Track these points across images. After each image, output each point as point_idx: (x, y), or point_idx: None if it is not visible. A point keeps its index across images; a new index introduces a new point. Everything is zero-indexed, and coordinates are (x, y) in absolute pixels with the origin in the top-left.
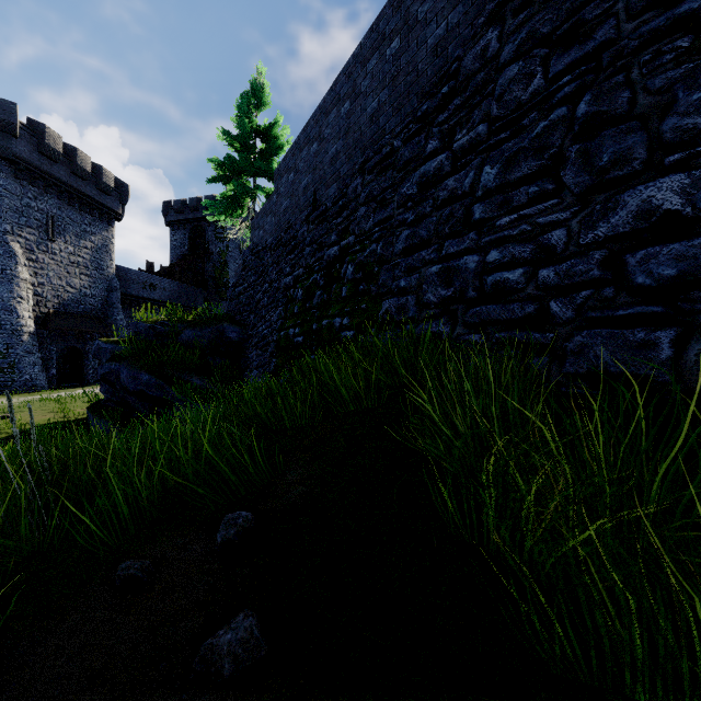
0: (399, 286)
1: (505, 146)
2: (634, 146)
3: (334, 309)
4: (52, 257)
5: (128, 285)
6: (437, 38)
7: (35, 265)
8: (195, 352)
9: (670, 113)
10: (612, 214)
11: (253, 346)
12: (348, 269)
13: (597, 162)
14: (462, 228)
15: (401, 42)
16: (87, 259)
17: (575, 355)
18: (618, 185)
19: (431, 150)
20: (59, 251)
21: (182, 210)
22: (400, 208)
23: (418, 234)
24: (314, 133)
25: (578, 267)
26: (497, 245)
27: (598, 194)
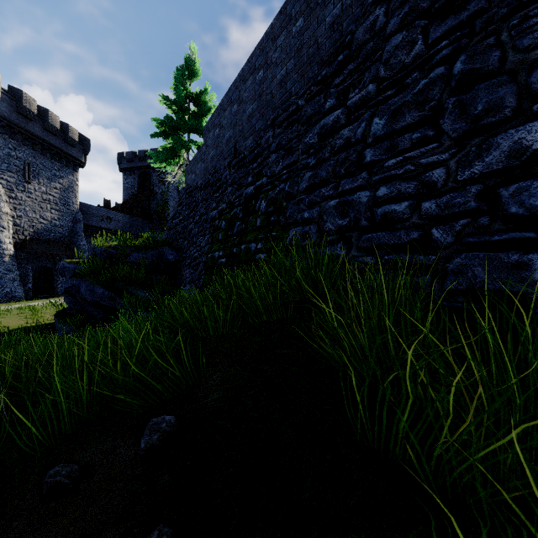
0: (303, 217)
1: (391, 101)
2: (505, 96)
3: (250, 236)
4: (28, 196)
5: (90, 218)
6: (334, 17)
7: (14, 202)
8: (140, 270)
9: (537, 67)
10: (486, 154)
11: (186, 266)
12: (262, 204)
13: (472, 111)
14: (355, 169)
15: (304, 21)
16: (56, 197)
17: (455, 274)
18: (490, 130)
19: (329, 107)
20: (34, 190)
21: (132, 160)
22: (304, 154)
23: (319, 175)
24: (235, 96)
25: (457, 200)
26: (385, 183)
27: (473, 138)
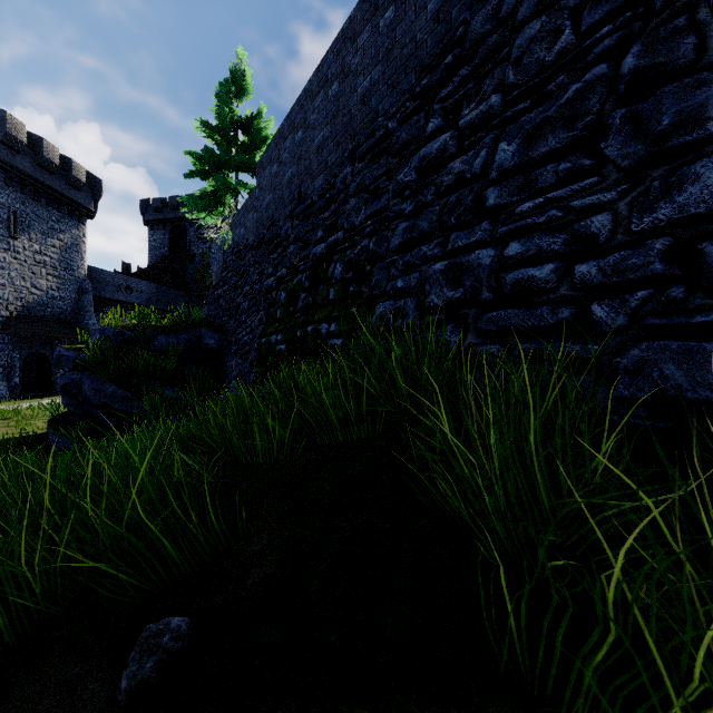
0: (395, 287)
1: (525, 117)
2: (708, 102)
3: (321, 313)
4: (14, 256)
5: (102, 287)
6: (439, 2)
7: None
8: (168, 360)
9: None
10: (678, 191)
11: (232, 354)
12: (337, 269)
13: (654, 127)
14: (472, 217)
15: (396, 10)
16: (54, 258)
17: (631, 374)
18: (682, 155)
19: (432, 129)
20: (23, 249)
21: (162, 209)
22: (396, 198)
23: (418, 227)
24: (299, 119)
25: (632, 260)
26: (518, 236)
27: (655, 167)
